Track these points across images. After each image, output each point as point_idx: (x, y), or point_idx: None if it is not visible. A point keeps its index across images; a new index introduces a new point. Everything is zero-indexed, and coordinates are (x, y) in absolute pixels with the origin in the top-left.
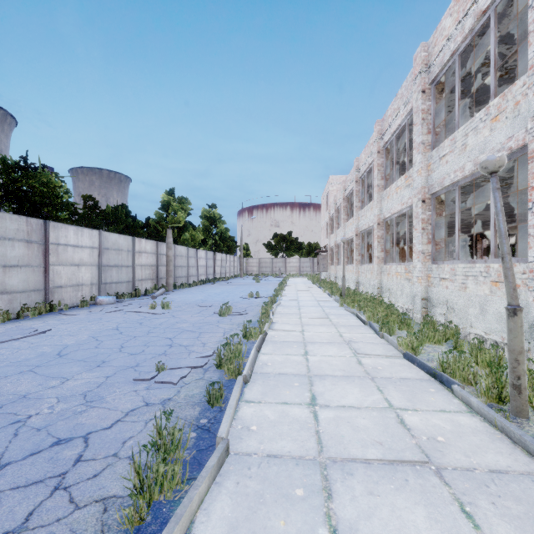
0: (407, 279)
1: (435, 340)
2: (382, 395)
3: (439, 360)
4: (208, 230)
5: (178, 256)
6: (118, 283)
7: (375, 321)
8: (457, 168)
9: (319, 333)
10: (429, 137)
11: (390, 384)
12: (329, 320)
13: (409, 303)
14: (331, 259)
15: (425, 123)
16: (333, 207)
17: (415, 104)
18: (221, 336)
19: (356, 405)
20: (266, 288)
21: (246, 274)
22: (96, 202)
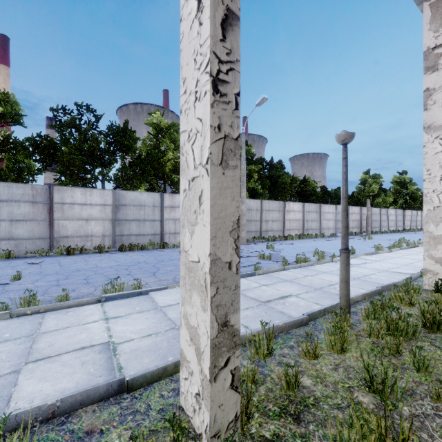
0: None
1: None
2: None
3: None
4: (398, 192)
5: (373, 214)
6: None
7: None
8: None
9: None
10: None
11: None
12: None
13: None
14: None
15: None
16: None
17: None
18: None
19: None
20: None
21: None
22: (326, 189)
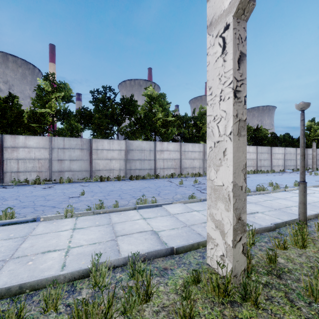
0: None
1: None
2: None
3: None
4: None
5: (318, 154)
6: (290, 166)
7: None
8: None
9: None
10: None
11: None
12: None
13: None
14: None
15: None
16: None
17: None
18: None
19: None
20: None
21: None
22: (276, 134)
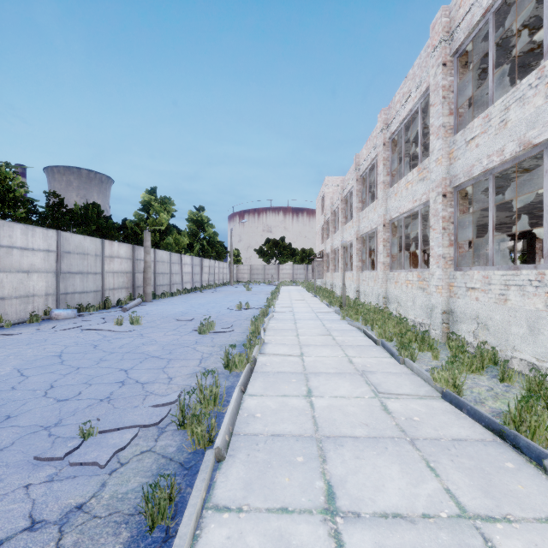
0: (421, 288)
1: (472, 368)
2: (439, 480)
3: (510, 412)
4: (195, 234)
5: (159, 262)
6: (83, 293)
7: (388, 340)
8: (493, 151)
9: (323, 358)
10: (451, 119)
11: (442, 453)
12: (333, 339)
13: (423, 316)
14: (327, 266)
15: (446, 103)
16: (329, 210)
17: (434, 81)
18: (196, 365)
19: (405, 509)
20: (257, 297)
21: (237, 281)
22: (61, 199)
